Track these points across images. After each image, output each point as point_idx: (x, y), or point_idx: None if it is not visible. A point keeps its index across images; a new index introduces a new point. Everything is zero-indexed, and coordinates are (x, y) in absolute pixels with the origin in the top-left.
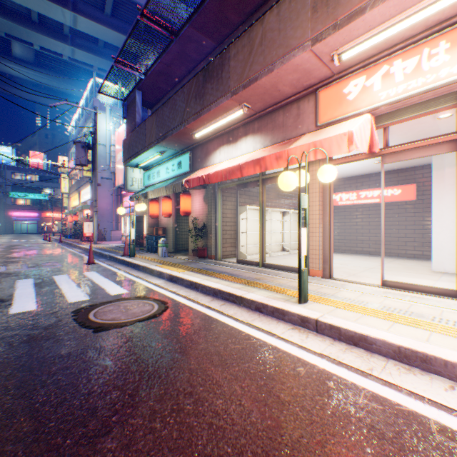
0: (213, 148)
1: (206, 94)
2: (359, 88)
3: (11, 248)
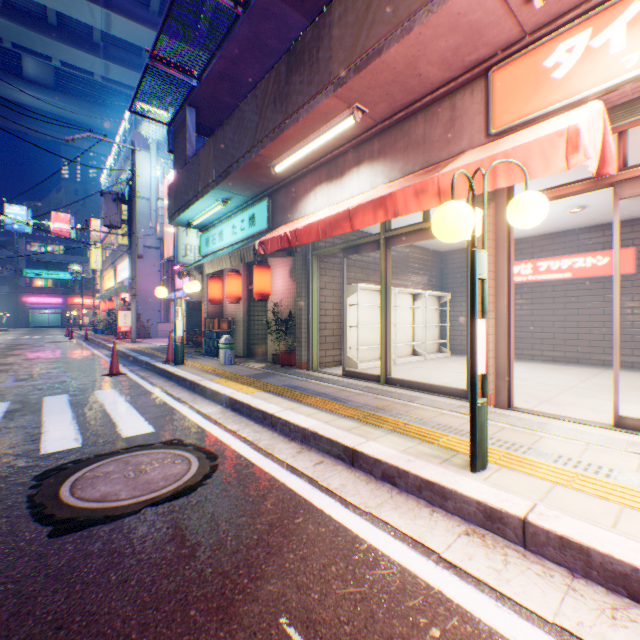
0: (305, 189)
1: (291, 94)
2: (577, 53)
3: (10, 349)
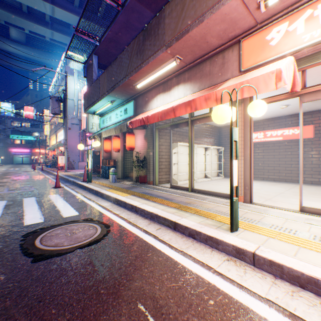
0: (152, 96)
1: (145, 50)
2: (282, 33)
3: (4, 175)
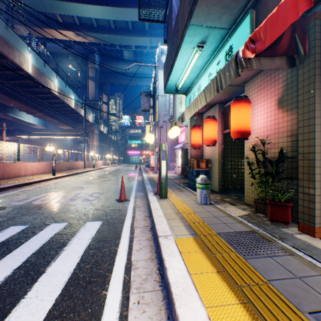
0: None
1: None
2: None
3: (107, 174)
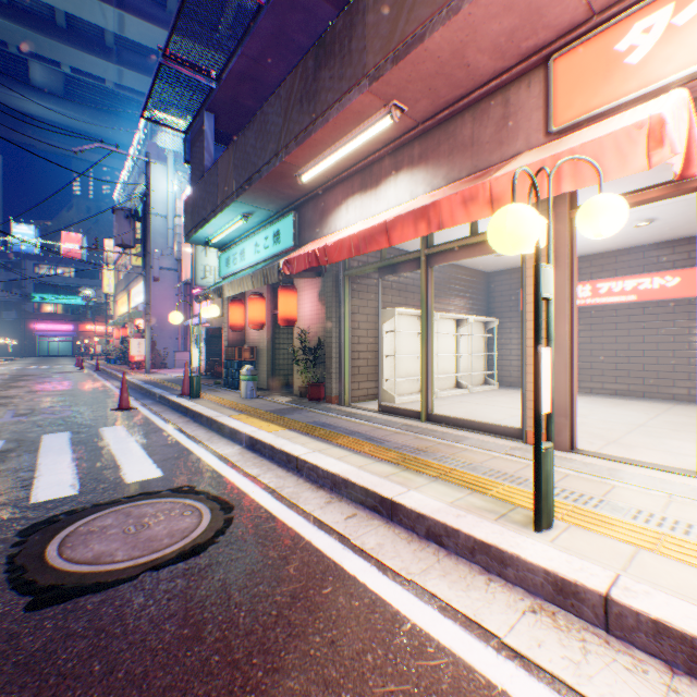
0: (335, 201)
1: (319, 91)
2: (657, 33)
3: (14, 380)
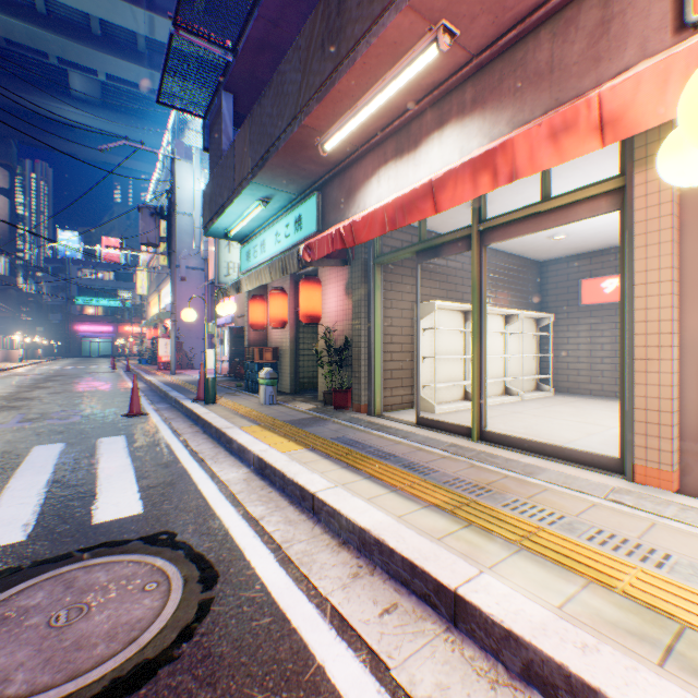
0: (364, 174)
1: (344, 26)
2: None
3: (44, 381)
